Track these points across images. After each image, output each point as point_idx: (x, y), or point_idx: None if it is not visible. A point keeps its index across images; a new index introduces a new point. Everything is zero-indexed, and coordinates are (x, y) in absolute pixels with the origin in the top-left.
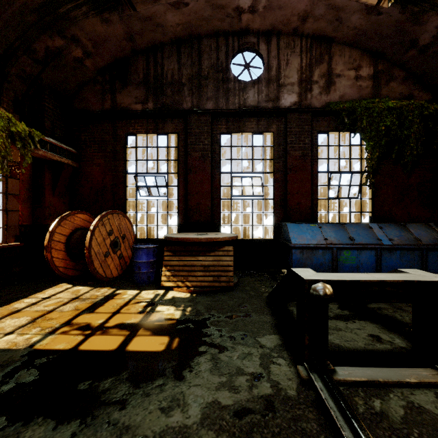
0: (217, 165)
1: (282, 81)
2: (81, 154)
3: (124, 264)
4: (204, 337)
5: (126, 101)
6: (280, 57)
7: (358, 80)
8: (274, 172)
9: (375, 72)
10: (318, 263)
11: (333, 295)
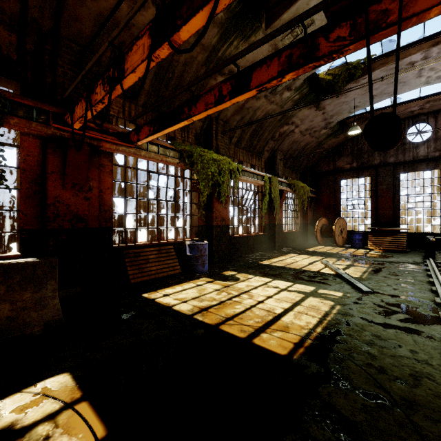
0: (397, 191)
1: None
2: (318, 191)
3: (343, 241)
4: (391, 256)
5: (341, 164)
6: None
7: None
8: (440, 193)
9: None
10: None
11: (435, 240)
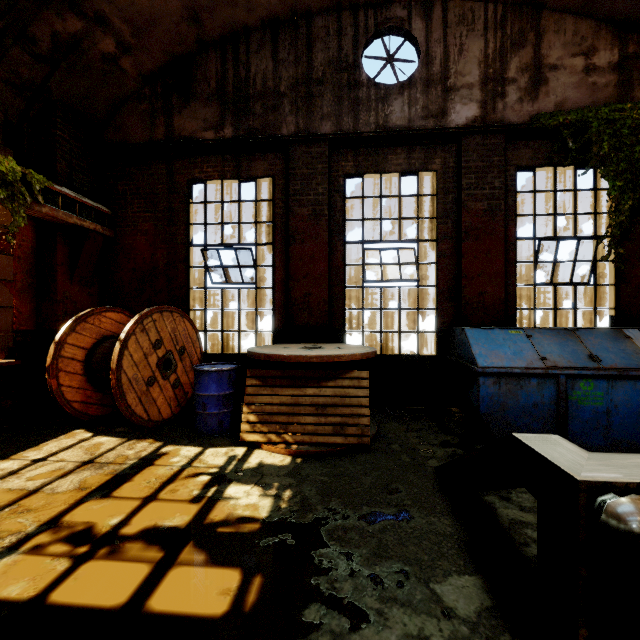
0: (340, 229)
1: (452, 81)
2: (118, 215)
3: (183, 396)
4: (315, 574)
5: (188, 127)
6: (448, 40)
7: (590, 73)
8: (438, 240)
9: (622, 57)
10: (529, 403)
11: None
